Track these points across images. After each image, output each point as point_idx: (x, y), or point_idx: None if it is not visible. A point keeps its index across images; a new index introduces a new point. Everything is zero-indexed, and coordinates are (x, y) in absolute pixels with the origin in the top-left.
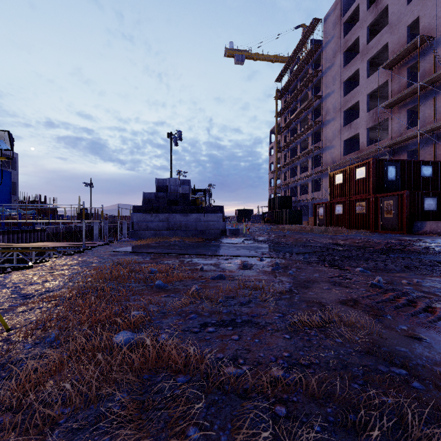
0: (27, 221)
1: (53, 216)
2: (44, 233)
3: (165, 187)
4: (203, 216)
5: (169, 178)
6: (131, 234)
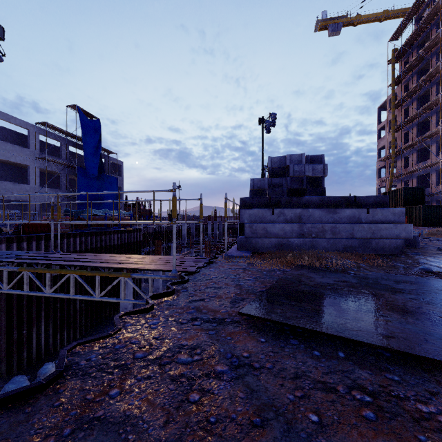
0: (88, 222)
1: (149, 216)
2: (139, 233)
3: (282, 170)
4: (365, 212)
5: (289, 155)
6: (241, 243)
